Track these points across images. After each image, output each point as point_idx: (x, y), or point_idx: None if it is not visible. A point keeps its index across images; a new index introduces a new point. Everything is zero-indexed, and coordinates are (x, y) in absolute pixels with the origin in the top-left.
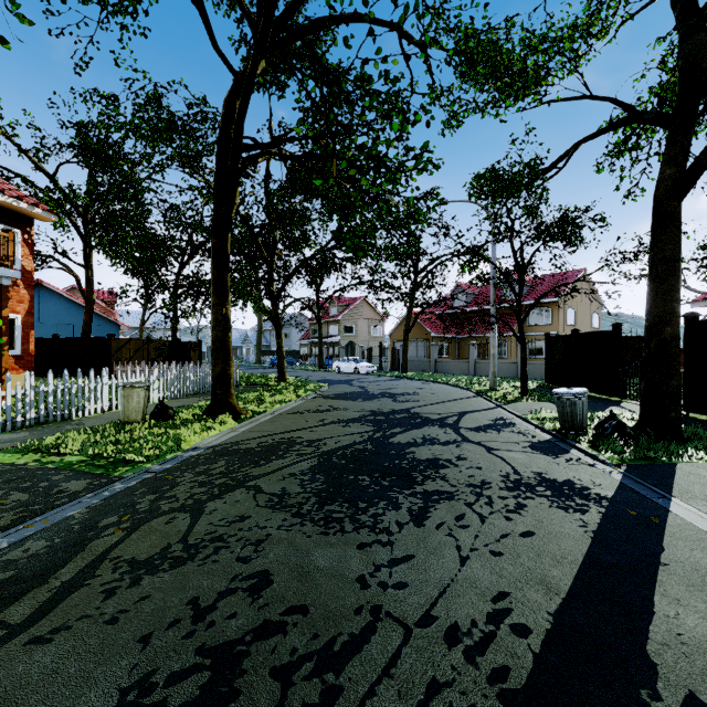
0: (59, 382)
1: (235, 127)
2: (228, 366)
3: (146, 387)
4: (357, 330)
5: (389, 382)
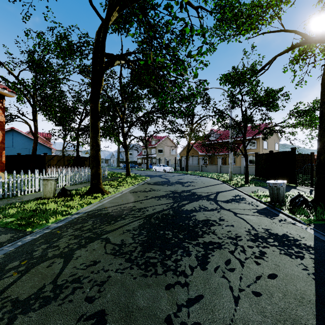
0: (10, 177)
1: (101, 44)
2: (98, 168)
3: (55, 179)
4: (164, 151)
5: (179, 176)
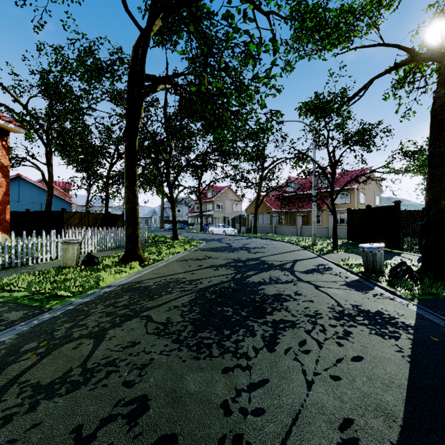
0: (19, 240)
1: (139, 63)
2: (136, 228)
3: (78, 243)
4: (224, 207)
5: (245, 240)
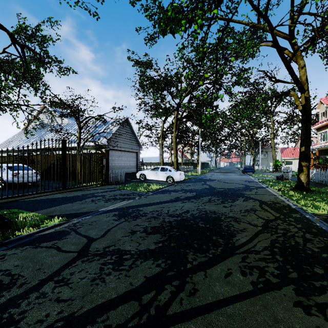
0: None
1: None
2: None
3: None
4: None
5: None
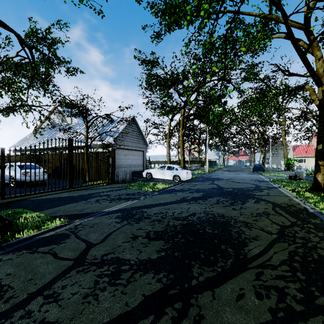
0: None
1: None
2: None
3: None
4: None
5: None
